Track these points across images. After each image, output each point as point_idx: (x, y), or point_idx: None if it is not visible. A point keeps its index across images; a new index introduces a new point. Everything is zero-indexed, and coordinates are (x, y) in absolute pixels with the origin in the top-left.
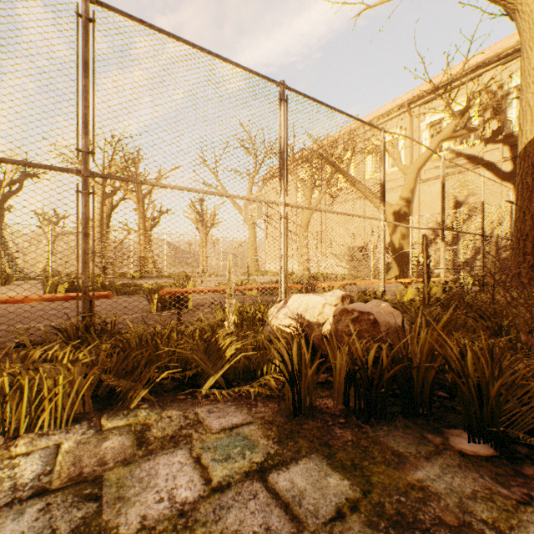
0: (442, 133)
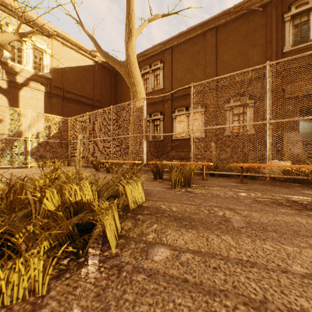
0: (2, 37)
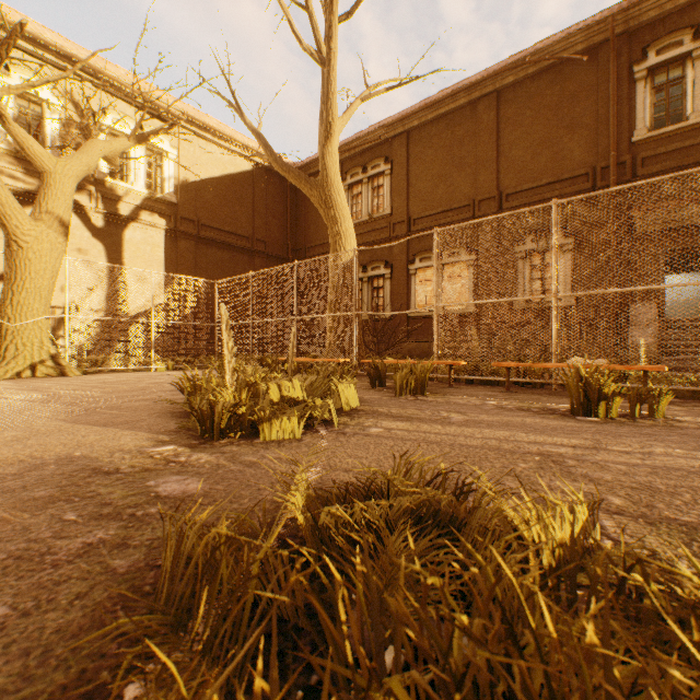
0: (110, 146)
